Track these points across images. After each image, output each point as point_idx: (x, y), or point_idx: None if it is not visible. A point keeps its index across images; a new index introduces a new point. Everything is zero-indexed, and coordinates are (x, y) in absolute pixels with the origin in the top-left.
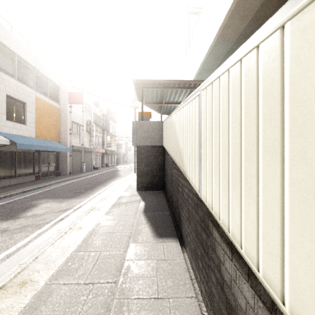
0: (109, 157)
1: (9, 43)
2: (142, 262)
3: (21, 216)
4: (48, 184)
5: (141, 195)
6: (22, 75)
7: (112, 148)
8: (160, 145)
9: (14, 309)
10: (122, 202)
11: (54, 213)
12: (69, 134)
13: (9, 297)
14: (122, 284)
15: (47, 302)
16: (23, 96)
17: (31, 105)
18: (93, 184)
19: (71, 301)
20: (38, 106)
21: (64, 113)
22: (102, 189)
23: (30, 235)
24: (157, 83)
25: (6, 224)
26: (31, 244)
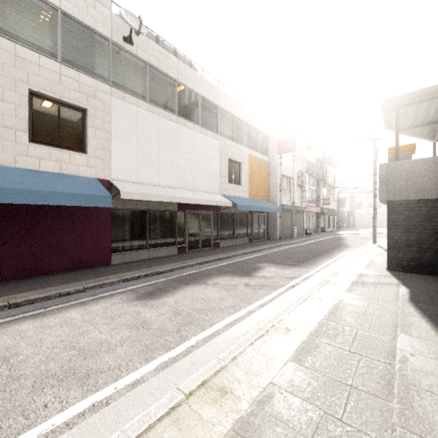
0: (326, 219)
1: (229, 108)
2: (427, 359)
3: (254, 276)
4: (263, 248)
5: (398, 278)
6: (238, 135)
7: (330, 206)
8: (437, 198)
9: (291, 345)
10: (366, 281)
11: (282, 278)
12: (278, 190)
13: (281, 334)
14: (401, 370)
15: (317, 351)
16: (239, 157)
17: (245, 164)
18: (313, 254)
19: (341, 360)
20: (250, 163)
21: (273, 167)
22: (327, 261)
23: (270, 293)
24: (429, 92)
25: (245, 279)
26: (275, 302)
